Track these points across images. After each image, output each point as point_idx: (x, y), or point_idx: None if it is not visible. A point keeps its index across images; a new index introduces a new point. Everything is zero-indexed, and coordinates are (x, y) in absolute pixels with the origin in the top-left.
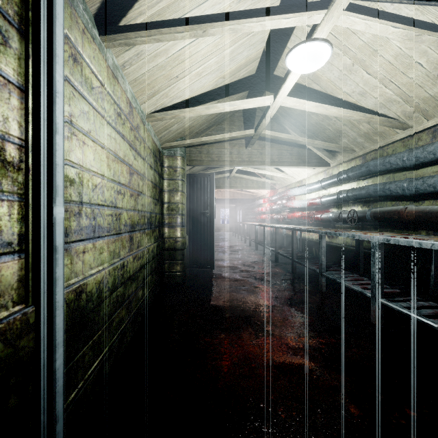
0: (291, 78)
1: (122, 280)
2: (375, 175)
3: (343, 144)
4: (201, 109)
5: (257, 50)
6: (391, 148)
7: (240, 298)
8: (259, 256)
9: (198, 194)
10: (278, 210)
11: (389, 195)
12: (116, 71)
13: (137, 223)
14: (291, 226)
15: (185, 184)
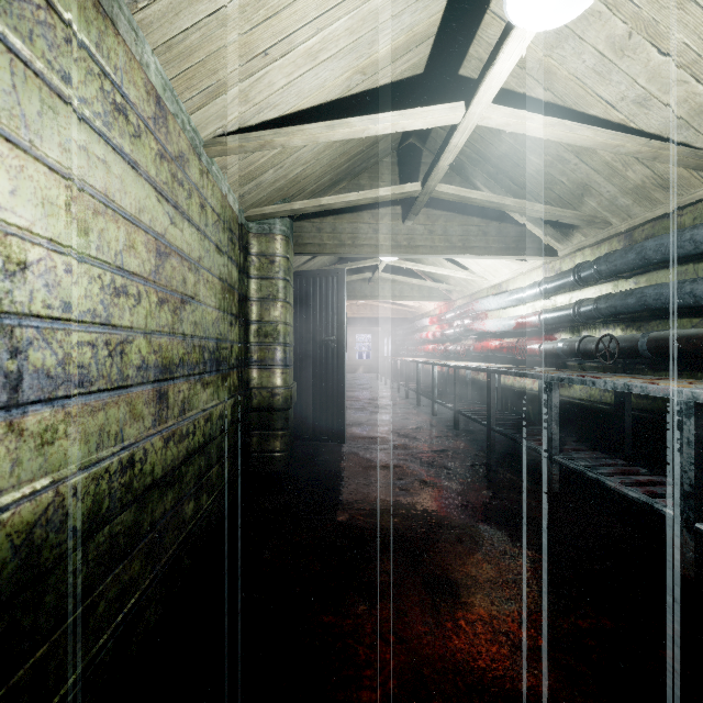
0: (508, 50)
1: (128, 498)
2: (653, 268)
3: (587, 210)
4: (318, 130)
5: (430, 15)
6: (691, 213)
7: (395, 508)
8: (424, 418)
9: (315, 307)
10: (456, 336)
11: (691, 305)
12: (110, 3)
13: (179, 362)
14: (483, 364)
15: (290, 287)
